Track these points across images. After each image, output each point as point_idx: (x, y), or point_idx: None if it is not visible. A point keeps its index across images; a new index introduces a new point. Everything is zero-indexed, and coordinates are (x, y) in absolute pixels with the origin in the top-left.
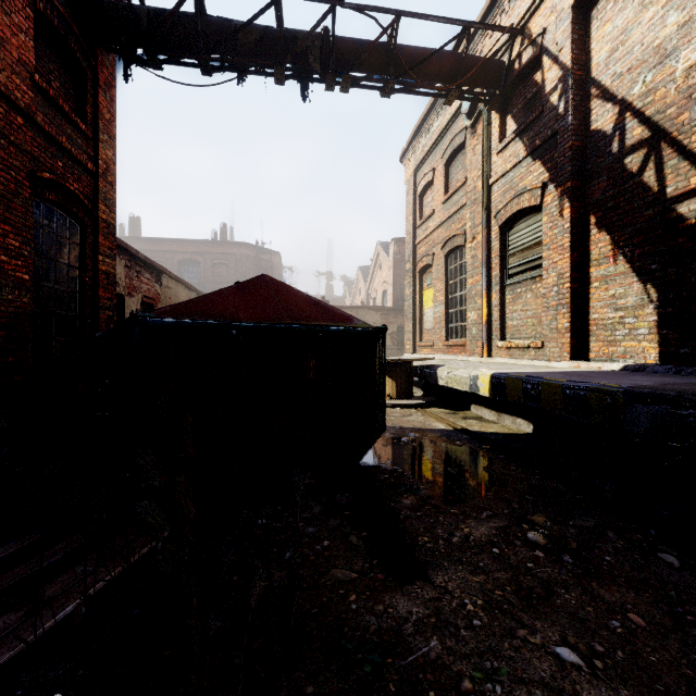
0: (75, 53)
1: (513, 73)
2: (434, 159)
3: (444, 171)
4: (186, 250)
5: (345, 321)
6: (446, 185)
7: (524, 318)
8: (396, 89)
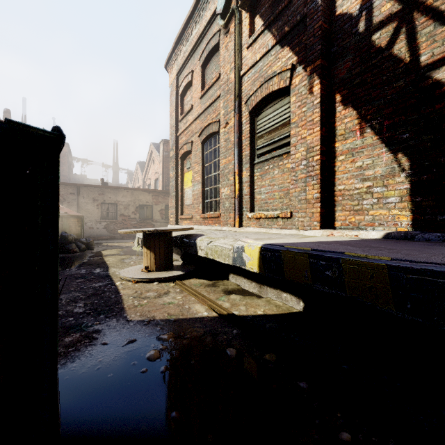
0: None
1: None
2: (193, 63)
3: (201, 71)
4: None
5: None
6: (202, 83)
7: (272, 191)
8: None
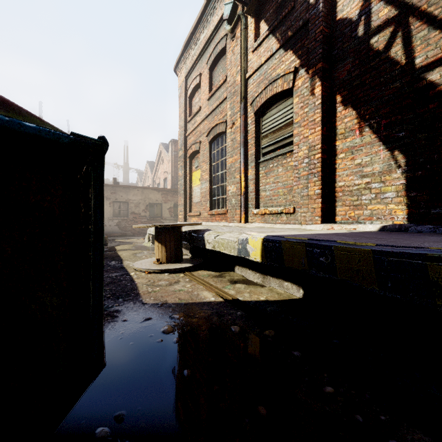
0: None
1: None
2: (201, 66)
3: (208, 74)
4: None
5: None
6: (210, 86)
7: (276, 188)
8: None
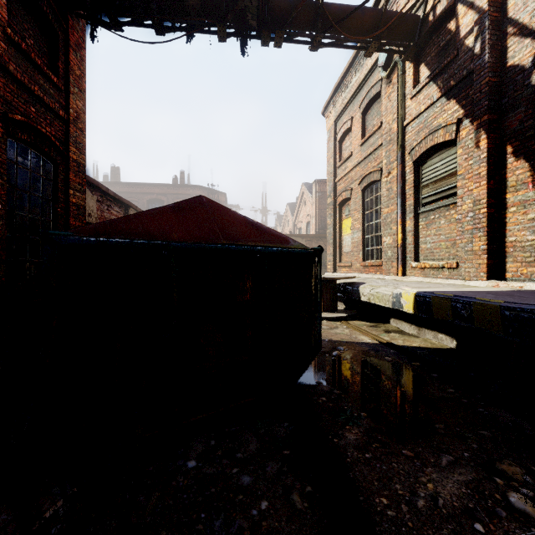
0: (47, 16)
1: (427, 25)
2: (352, 109)
3: (361, 118)
4: (153, 192)
5: (281, 242)
6: (363, 130)
7: (438, 241)
8: (323, 43)
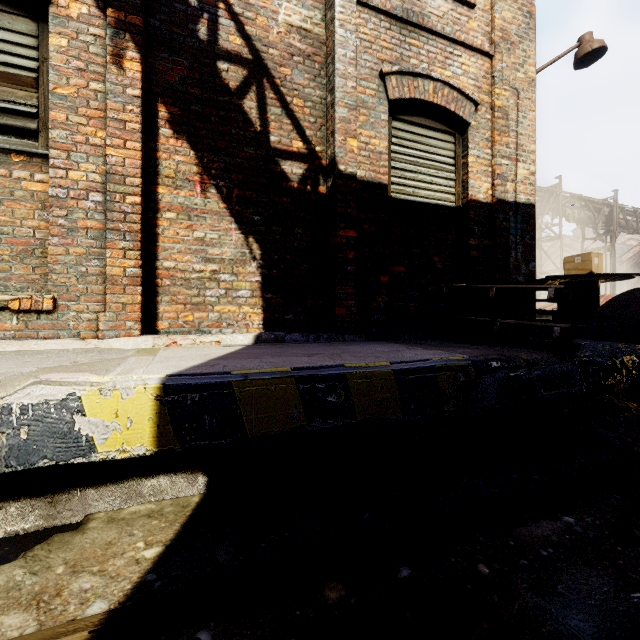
0: None
1: None
2: None
3: None
4: None
5: None
6: None
7: None
8: None
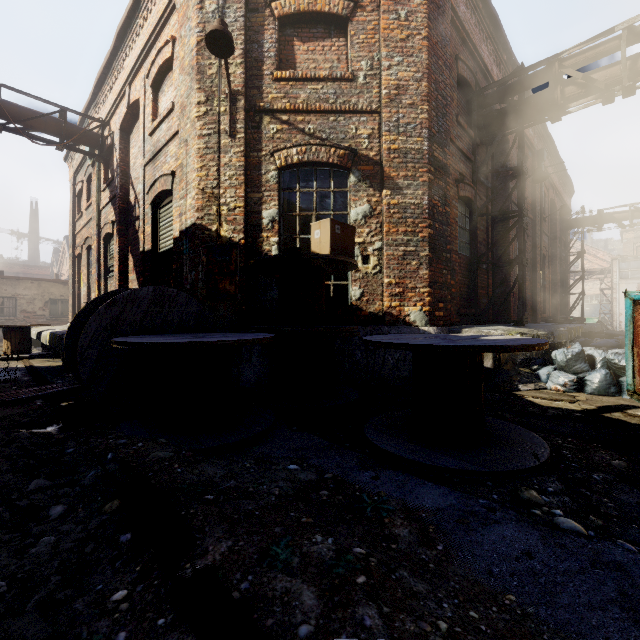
0: None
1: (106, 146)
2: (83, 173)
3: (86, 186)
4: None
5: None
6: (88, 197)
7: None
8: (7, 129)
